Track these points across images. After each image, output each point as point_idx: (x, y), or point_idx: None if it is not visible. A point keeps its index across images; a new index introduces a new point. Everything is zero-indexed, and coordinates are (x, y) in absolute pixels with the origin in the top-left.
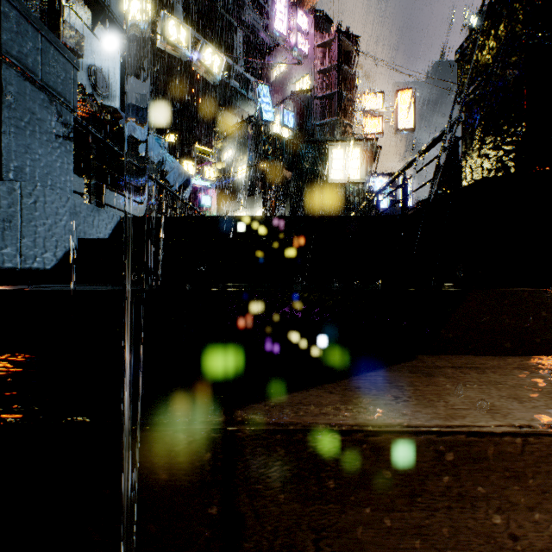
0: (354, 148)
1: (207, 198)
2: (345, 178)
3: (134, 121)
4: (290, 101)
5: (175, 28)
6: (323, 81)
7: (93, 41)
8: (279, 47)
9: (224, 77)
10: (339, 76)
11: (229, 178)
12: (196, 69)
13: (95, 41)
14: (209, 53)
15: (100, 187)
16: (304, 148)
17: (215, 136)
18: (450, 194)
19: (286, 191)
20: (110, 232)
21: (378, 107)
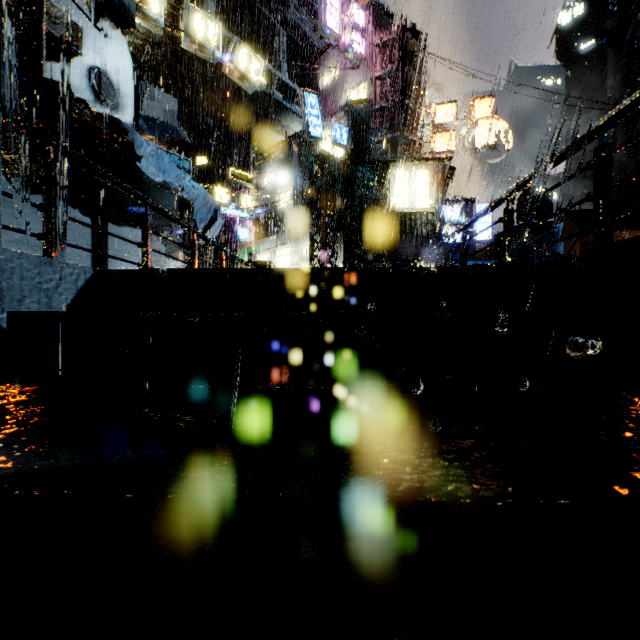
0: (422, 170)
1: (245, 231)
2: (410, 206)
3: (153, 138)
4: (343, 113)
5: (202, 23)
6: (383, 89)
7: (96, 37)
8: (329, 48)
9: (265, 87)
10: (403, 82)
11: (270, 207)
12: (228, 74)
13: (99, 37)
14: (244, 54)
15: (102, 221)
16: (361, 171)
17: (253, 157)
18: (634, 238)
19: (339, 223)
20: (75, 294)
21: (450, 119)
